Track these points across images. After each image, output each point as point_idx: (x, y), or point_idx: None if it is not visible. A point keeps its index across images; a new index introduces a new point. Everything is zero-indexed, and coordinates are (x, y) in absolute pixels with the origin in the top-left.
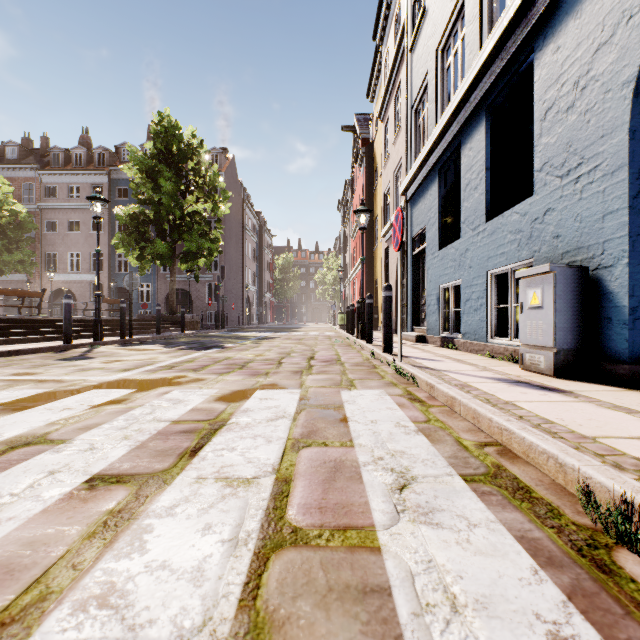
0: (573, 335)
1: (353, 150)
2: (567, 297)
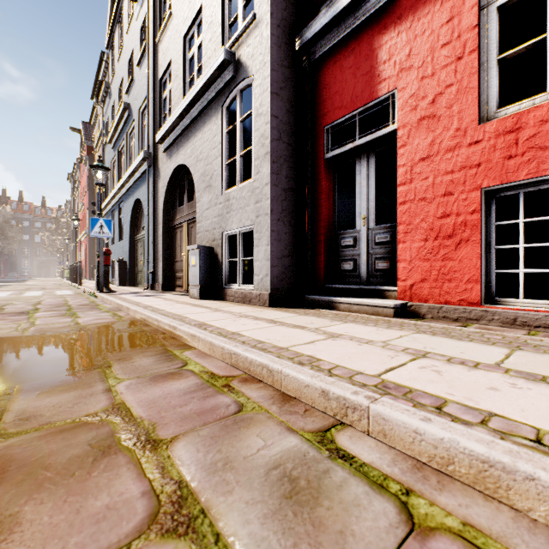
0: (123, 277)
1: (81, 145)
2: (122, 268)
